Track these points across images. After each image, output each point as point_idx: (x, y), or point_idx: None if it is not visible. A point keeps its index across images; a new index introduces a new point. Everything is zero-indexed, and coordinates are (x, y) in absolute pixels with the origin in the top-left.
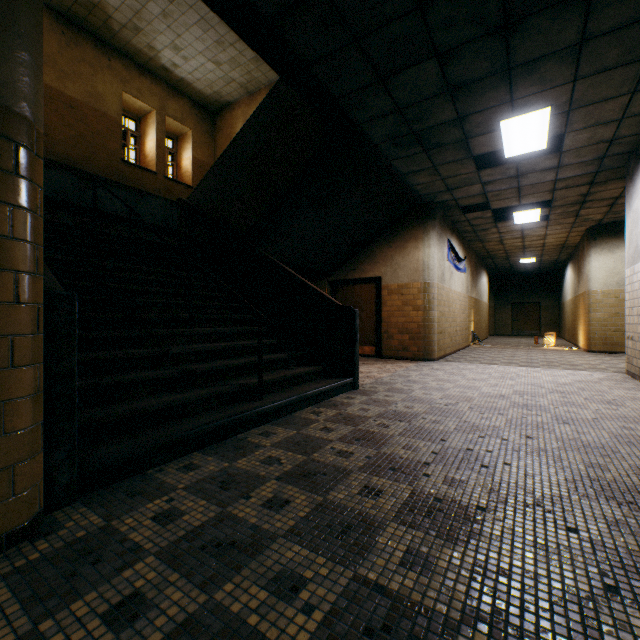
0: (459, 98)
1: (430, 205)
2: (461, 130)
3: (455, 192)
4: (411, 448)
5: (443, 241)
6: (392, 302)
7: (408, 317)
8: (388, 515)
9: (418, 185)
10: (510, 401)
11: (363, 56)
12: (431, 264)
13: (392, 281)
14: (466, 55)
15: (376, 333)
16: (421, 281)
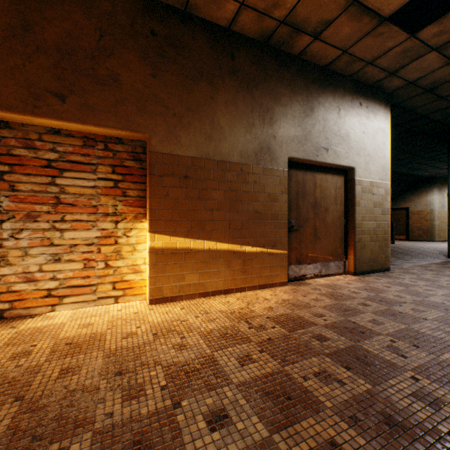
0: (427, 165)
1: (433, 178)
2: (433, 167)
3: (444, 174)
4: (403, 248)
5: (443, 190)
6: (413, 218)
7: (421, 224)
8: (395, 249)
9: (423, 174)
10: (444, 247)
11: (394, 165)
12: (433, 202)
13: (413, 209)
14: (424, 162)
15: (406, 230)
16: (428, 209)
